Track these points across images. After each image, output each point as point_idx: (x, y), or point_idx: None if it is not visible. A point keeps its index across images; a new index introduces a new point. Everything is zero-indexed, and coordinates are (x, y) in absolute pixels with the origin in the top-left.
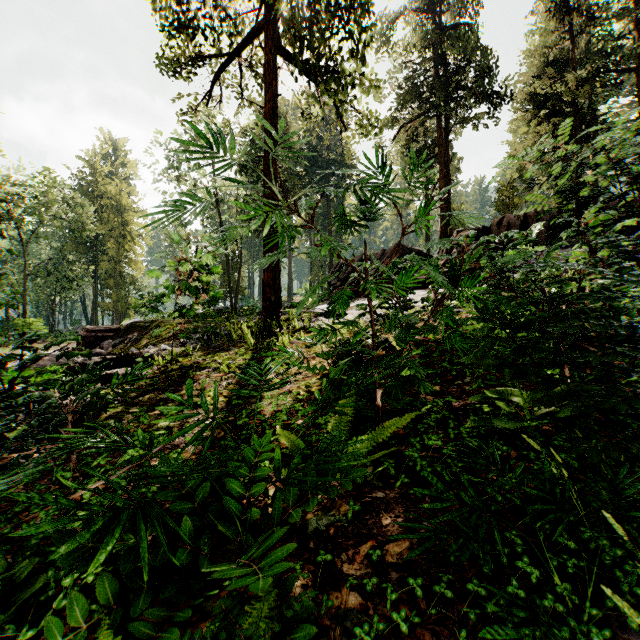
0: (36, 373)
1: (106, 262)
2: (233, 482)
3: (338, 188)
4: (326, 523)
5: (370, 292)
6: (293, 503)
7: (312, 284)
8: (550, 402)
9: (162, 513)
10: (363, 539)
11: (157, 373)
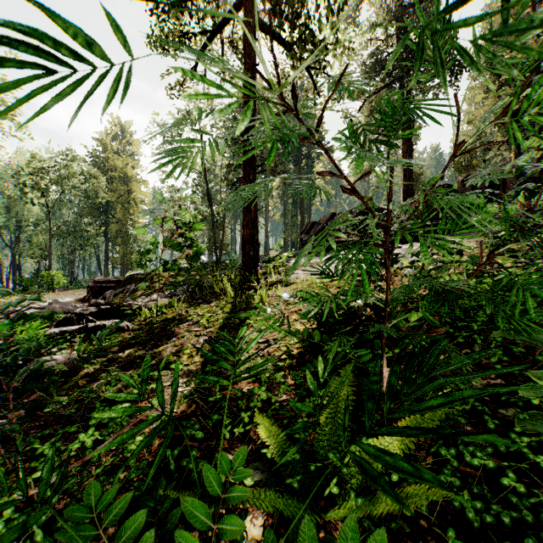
0: None
1: (115, 224)
2: (187, 538)
3: (308, 157)
4: None
5: (410, 242)
6: None
7: (285, 241)
8: None
9: None
10: None
11: (142, 325)
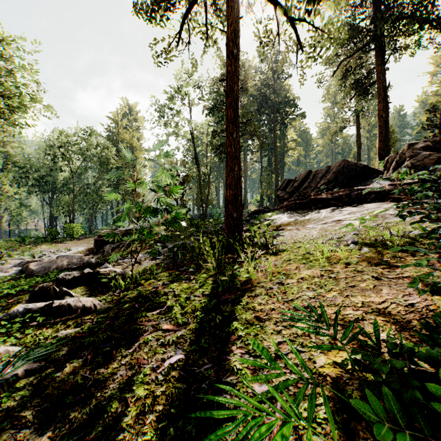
0: None
1: (123, 184)
2: None
3: (282, 122)
4: None
5: None
6: None
7: (261, 196)
8: None
9: None
10: None
11: (113, 302)
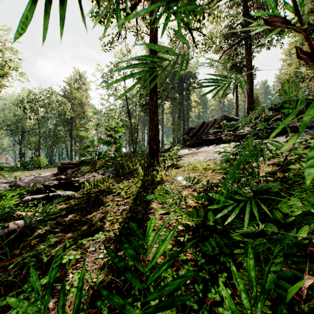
0: None
1: (75, 130)
2: None
3: (187, 89)
4: None
5: None
6: None
7: (174, 139)
8: None
9: None
10: None
11: (84, 194)
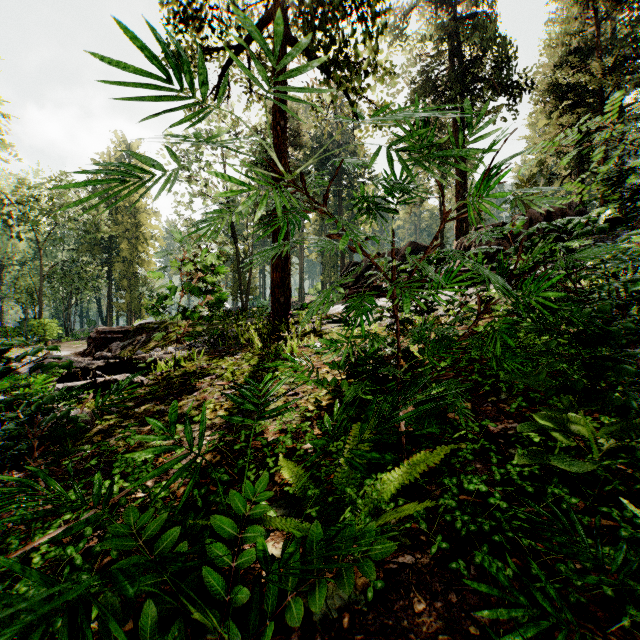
0: (7, 388)
1: (120, 263)
2: (216, 546)
3: (350, 187)
4: (338, 604)
5: (398, 296)
6: (293, 586)
7: (323, 284)
8: (625, 435)
9: (104, 615)
10: (389, 636)
11: (159, 379)
